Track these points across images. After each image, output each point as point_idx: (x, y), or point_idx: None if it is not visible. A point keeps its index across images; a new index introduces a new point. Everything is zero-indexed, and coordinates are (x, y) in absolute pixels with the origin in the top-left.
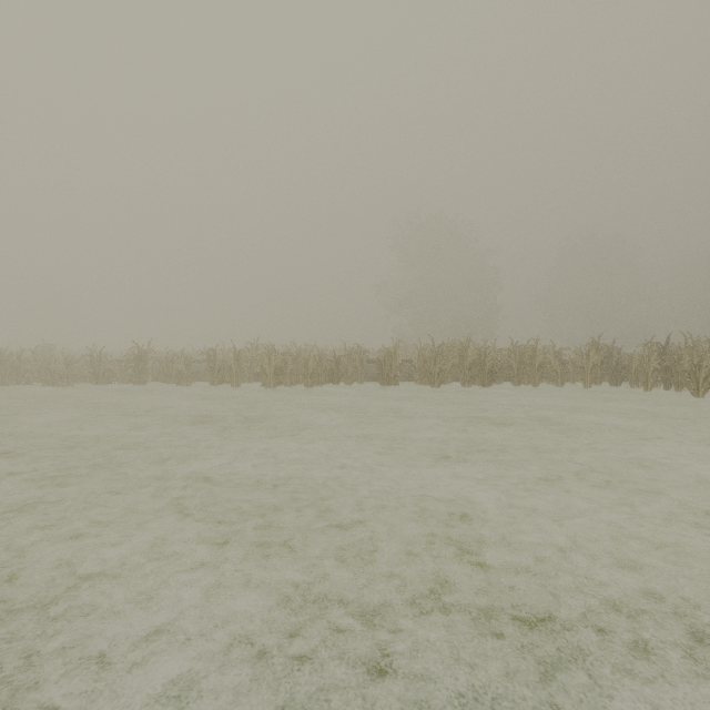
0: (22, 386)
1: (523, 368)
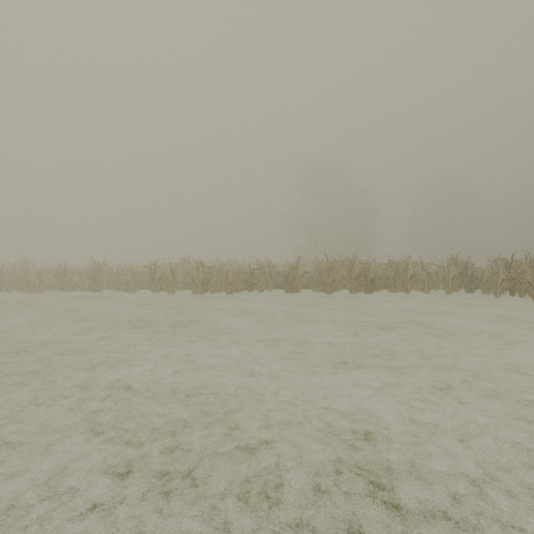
0: (3, 293)
1: (397, 279)
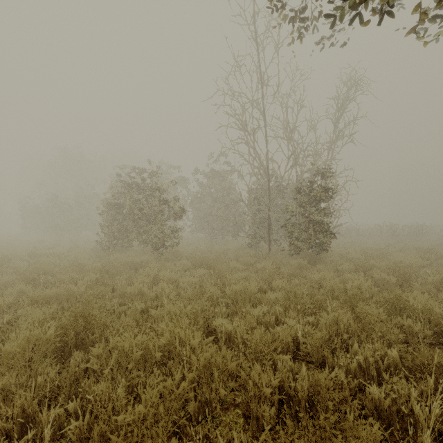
0: None
1: None
